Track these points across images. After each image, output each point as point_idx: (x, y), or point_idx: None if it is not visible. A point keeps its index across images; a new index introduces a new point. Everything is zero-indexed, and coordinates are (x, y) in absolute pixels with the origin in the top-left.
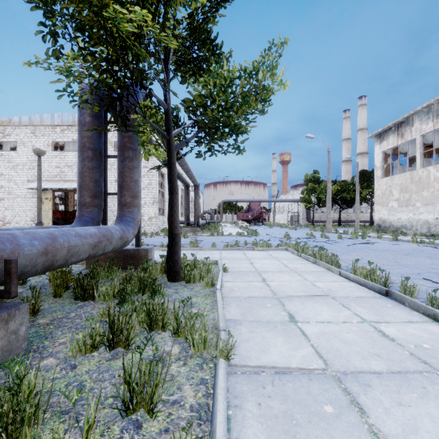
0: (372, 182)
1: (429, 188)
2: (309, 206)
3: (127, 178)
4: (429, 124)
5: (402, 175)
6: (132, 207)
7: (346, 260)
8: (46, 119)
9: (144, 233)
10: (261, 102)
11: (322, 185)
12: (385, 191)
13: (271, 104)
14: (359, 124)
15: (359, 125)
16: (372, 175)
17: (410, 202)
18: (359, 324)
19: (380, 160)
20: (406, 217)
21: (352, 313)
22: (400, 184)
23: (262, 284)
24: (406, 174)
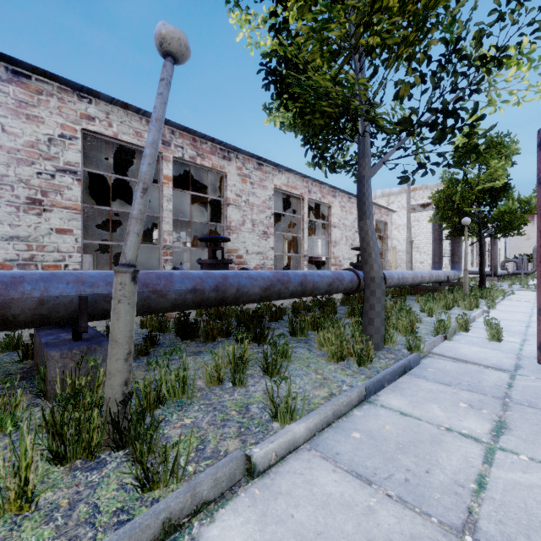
0: None
1: None
2: None
3: (456, 251)
4: None
5: None
6: (458, 263)
7: None
8: None
9: None
10: (535, 211)
11: None
12: None
13: None
14: None
15: None
16: None
17: None
18: None
19: None
20: None
21: None
22: None
23: (533, 297)
24: None
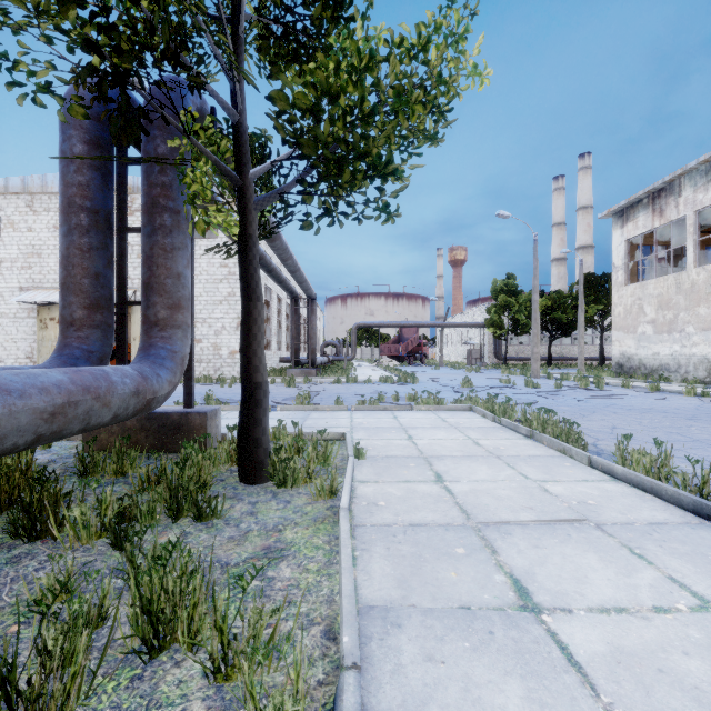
0: (603, 294)
1: (710, 302)
2: (500, 334)
3: (159, 270)
4: (709, 192)
5: (662, 280)
6: (169, 328)
7: (586, 430)
8: (53, 181)
9: (220, 379)
10: (433, 114)
11: (520, 298)
12: (632, 307)
13: (453, 120)
14: (579, 199)
15: (579, 200)
16: (603, 282)
17: (675, 325)
18: (699, 616)
19: (622, 254)
20: (668, 350)
21: (662, 575)
22: (658, 296)
23: (437, 488)
24: (668, 278)
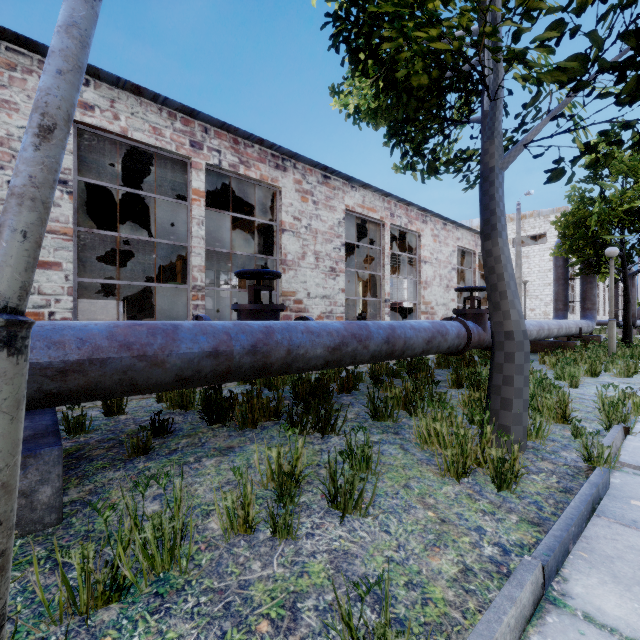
0: None
1: None
2: None
3: (588, 294)
4: None
5: None
6: (592, 310)
7: None
8: None
9: None
10: None
11: None
12: None
13: None
14: None
15: None
16: None
17: None
18: None
19: None
20: None
21: None
22: None
23: None
24: None
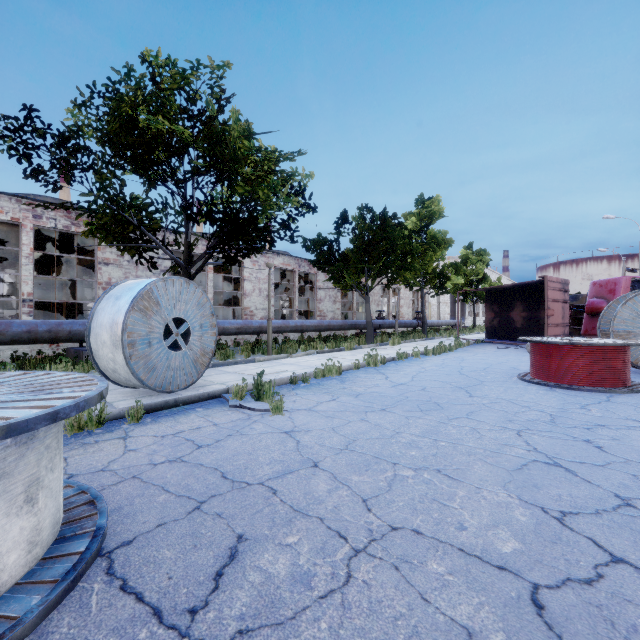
0: None
1: None
2: None
3: (462, 309)
4: None
5: None
6: (463, 316)
7: None
8: None
9: None
10: None
11: None
12: None
13: None
14: None
15: None
16: None
17: None
18: None
19: None
20: None
21: None
22: None
23: None
24: None
